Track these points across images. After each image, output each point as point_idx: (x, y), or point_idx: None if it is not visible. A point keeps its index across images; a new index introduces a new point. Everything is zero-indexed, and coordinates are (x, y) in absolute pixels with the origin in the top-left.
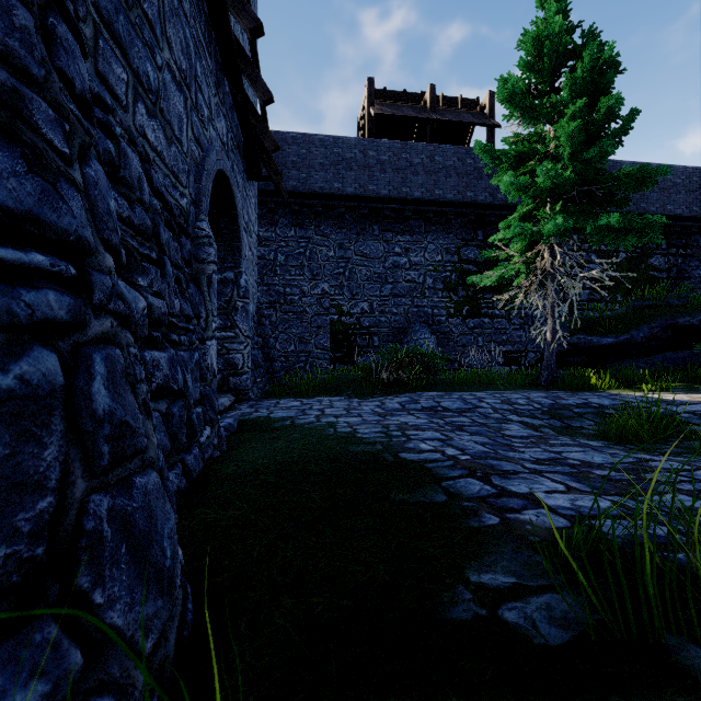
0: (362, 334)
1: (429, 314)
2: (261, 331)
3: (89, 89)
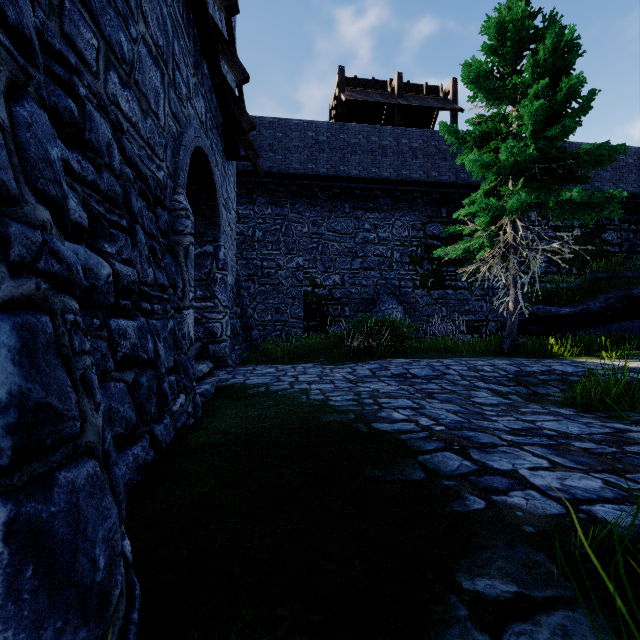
0: (333, 305)
1: (397, 286)
2: (239, 301)
3: (49, 45)
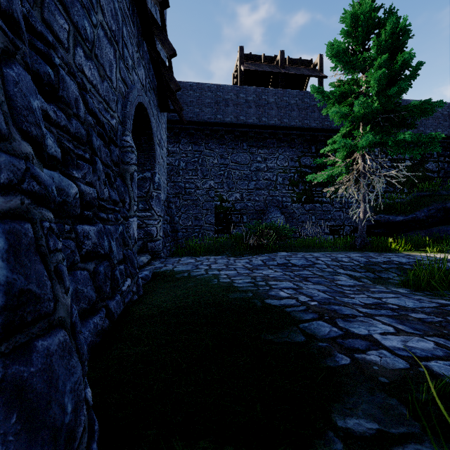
0: (235, 214)
1: (280, 201)
2: (169, 212)
3: (33, 27)
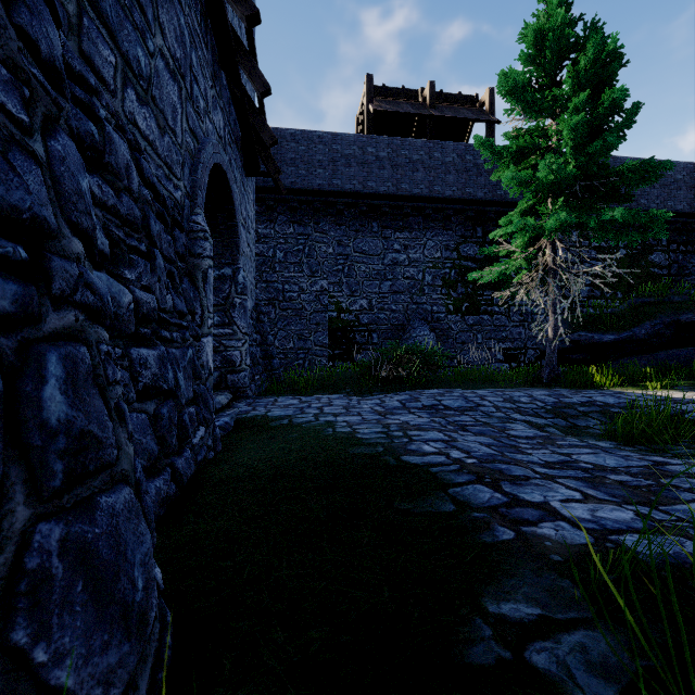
0: (360, 331)
1: (429, 311)
2: (259, 328)
3: (69, 67)
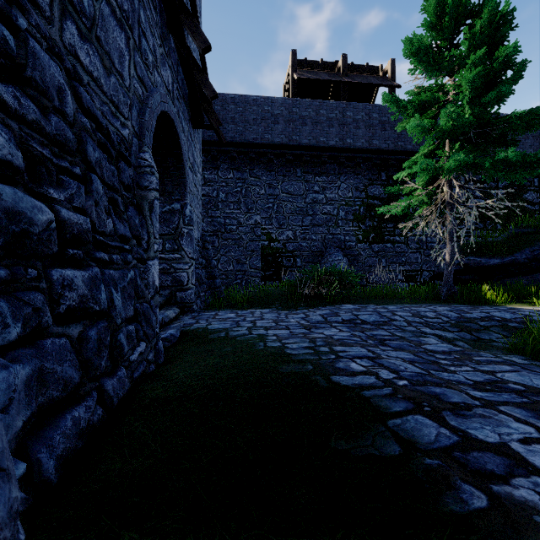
0: (287, 257)
1: (342, 240)
2: (205, 254)
3: None
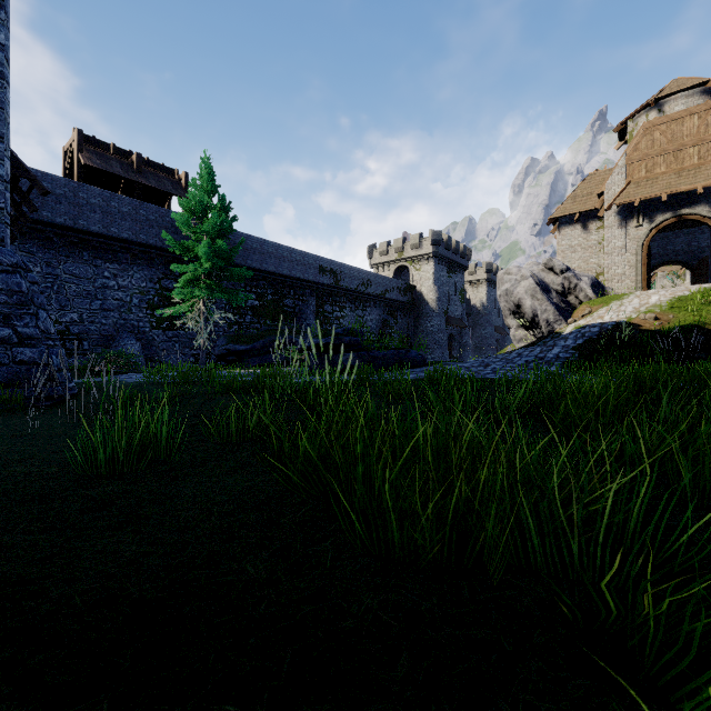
0: (71, 339)
1: (136, 326)
2: None
3: None
